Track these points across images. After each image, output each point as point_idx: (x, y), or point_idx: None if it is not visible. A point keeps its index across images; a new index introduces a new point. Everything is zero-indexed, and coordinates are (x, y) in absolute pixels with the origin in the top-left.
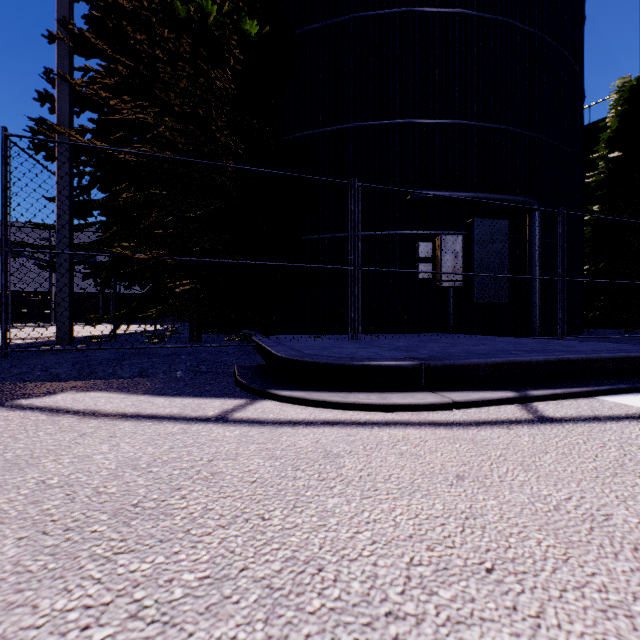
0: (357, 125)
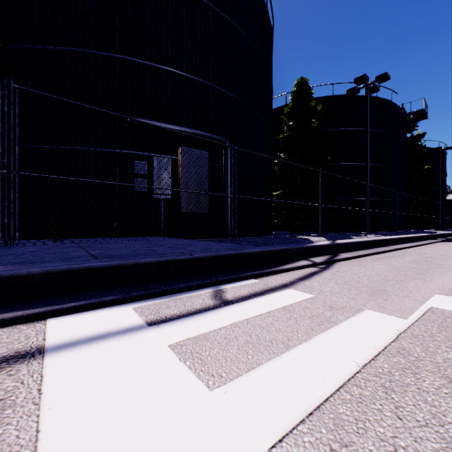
0: (78, 50)
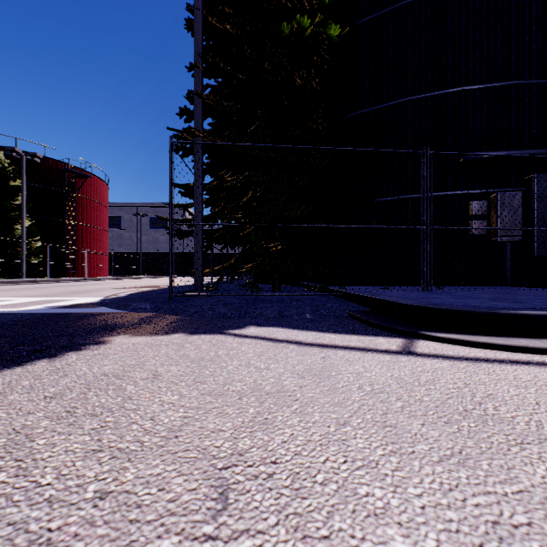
0: (409, 99)
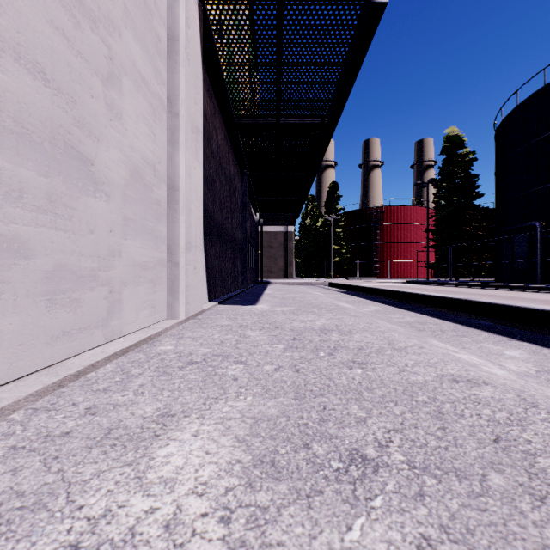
0: (496, 207)
